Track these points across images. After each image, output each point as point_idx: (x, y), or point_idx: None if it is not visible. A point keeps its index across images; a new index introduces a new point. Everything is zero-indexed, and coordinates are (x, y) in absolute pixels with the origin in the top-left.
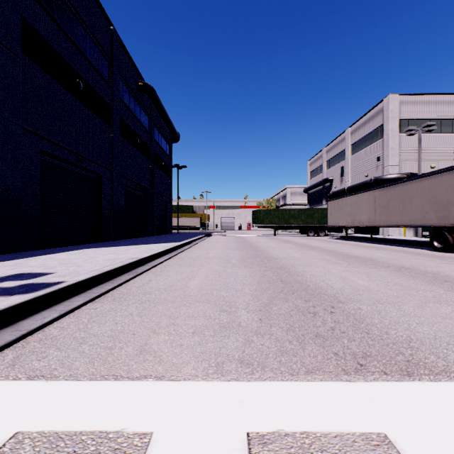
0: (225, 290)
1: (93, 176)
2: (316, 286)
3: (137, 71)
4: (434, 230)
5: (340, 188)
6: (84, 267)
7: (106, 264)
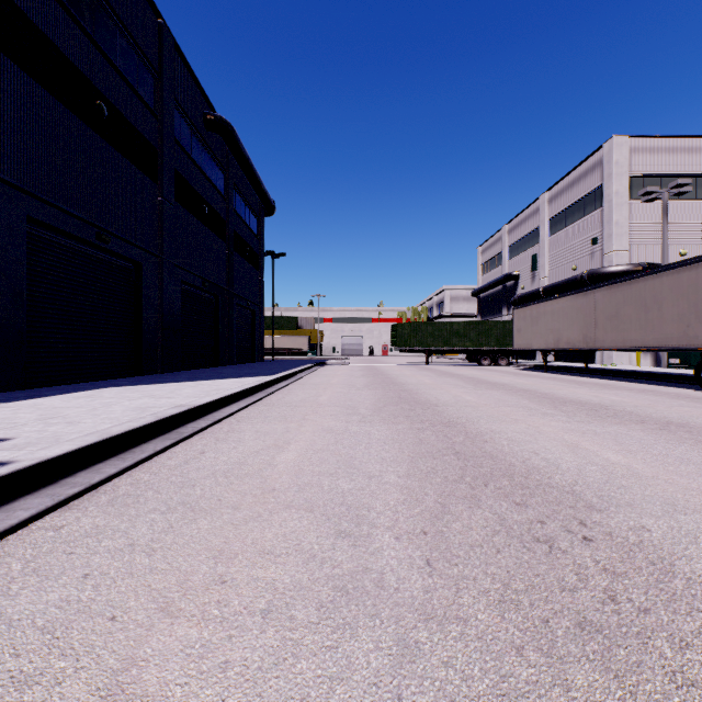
0: (348, 476)
1: (128, 265)
2: (526, 467)
3: (205, 96)
4: (701, 355)
5: (530, 289)
6: (79, 425)
7: (125, 418)
